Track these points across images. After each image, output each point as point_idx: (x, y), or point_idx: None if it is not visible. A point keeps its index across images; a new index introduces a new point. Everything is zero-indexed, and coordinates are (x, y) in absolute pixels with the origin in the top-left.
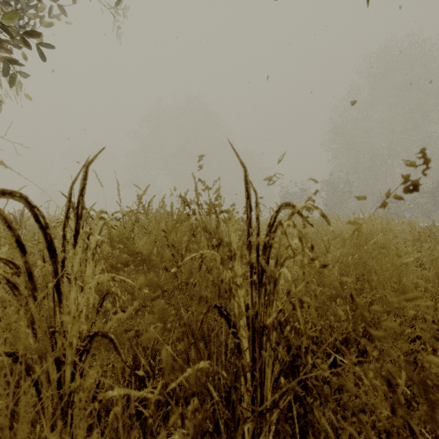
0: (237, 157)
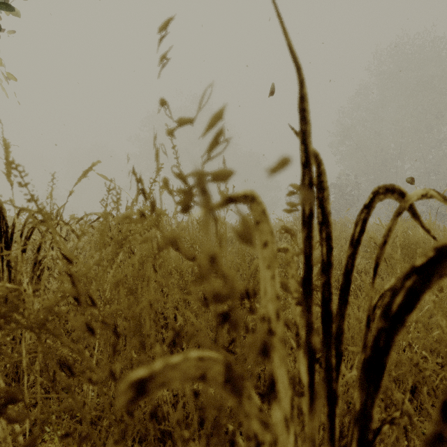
0: (281, 28)
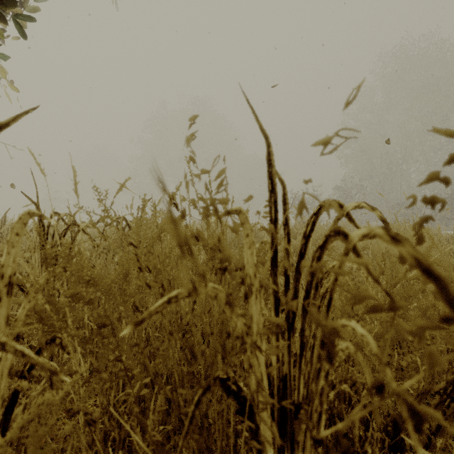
0: (255, 119)
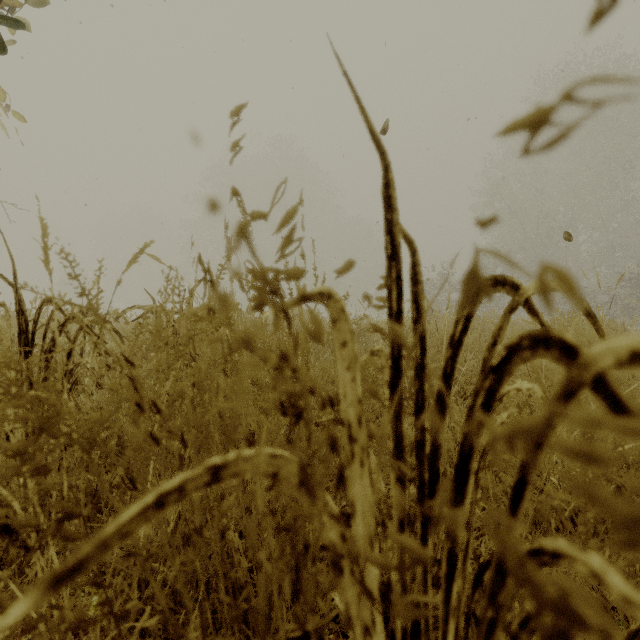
0: (361, 113)
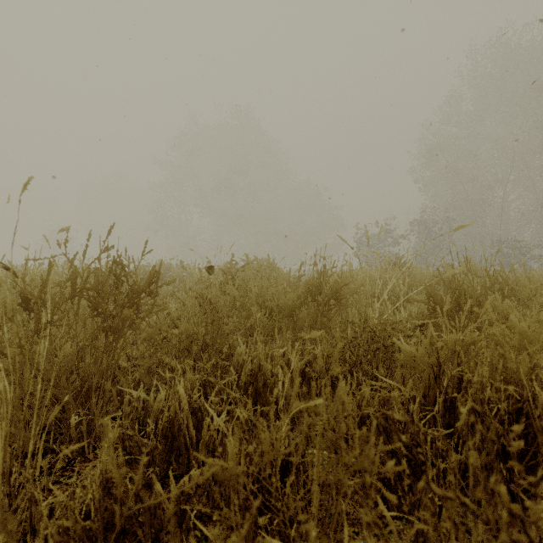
0: None
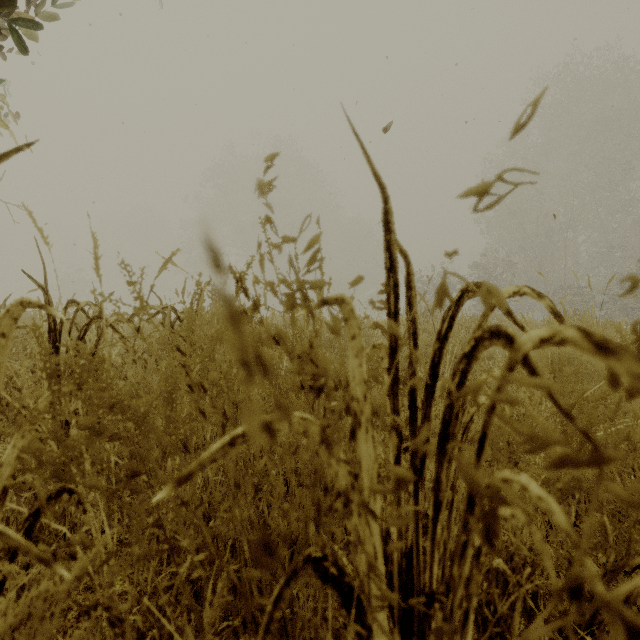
0: (366, 160)
